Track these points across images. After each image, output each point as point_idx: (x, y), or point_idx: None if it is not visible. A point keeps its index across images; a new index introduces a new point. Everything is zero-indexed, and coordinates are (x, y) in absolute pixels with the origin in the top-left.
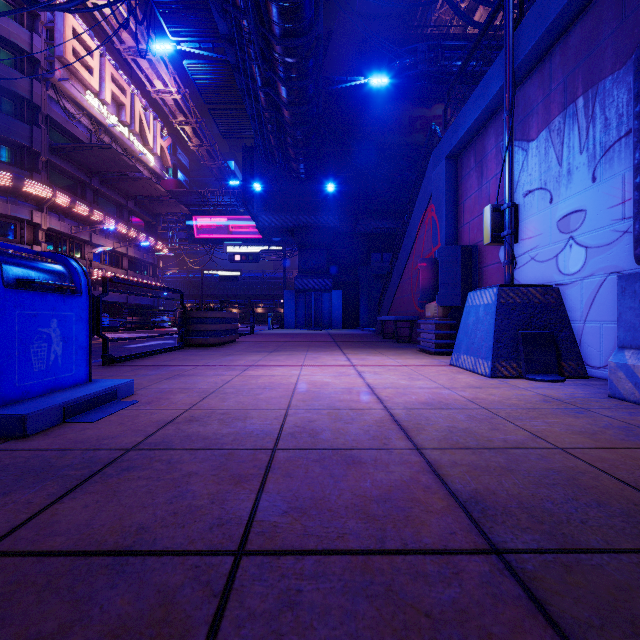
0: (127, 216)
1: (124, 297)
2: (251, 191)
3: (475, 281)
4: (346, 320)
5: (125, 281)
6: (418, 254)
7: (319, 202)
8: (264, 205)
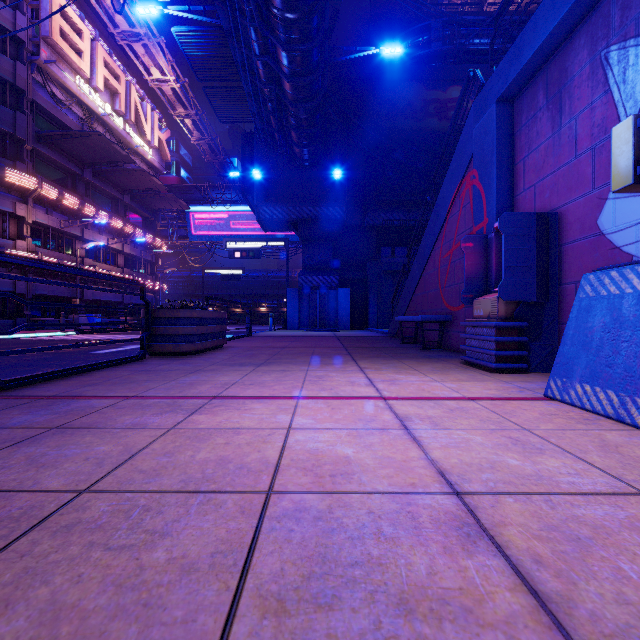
0: (123, 211)
1: (119, 296)
2: (251, 181)
3: (553, 264)
4: (354, 320)
5: (25, 261)
6: (449, 238)
7: (324, 192)
8: (265, 195)
